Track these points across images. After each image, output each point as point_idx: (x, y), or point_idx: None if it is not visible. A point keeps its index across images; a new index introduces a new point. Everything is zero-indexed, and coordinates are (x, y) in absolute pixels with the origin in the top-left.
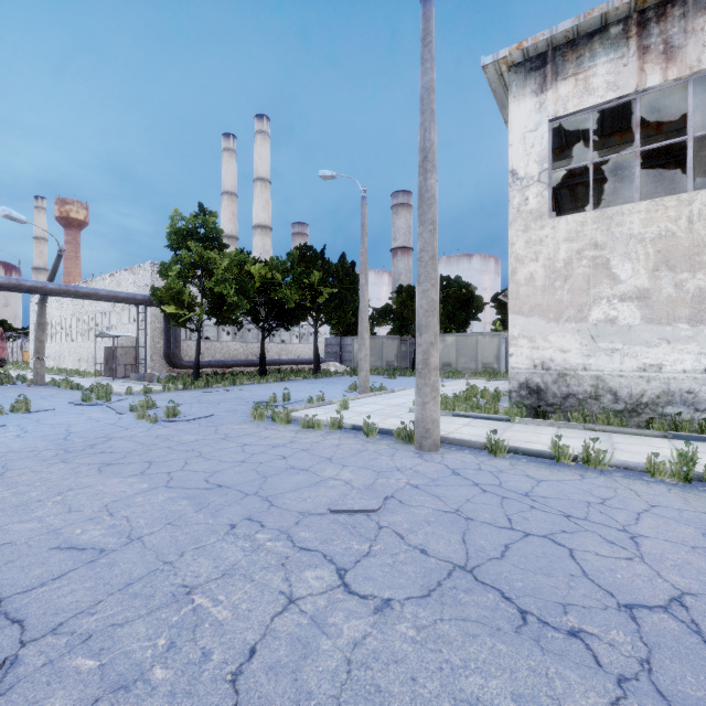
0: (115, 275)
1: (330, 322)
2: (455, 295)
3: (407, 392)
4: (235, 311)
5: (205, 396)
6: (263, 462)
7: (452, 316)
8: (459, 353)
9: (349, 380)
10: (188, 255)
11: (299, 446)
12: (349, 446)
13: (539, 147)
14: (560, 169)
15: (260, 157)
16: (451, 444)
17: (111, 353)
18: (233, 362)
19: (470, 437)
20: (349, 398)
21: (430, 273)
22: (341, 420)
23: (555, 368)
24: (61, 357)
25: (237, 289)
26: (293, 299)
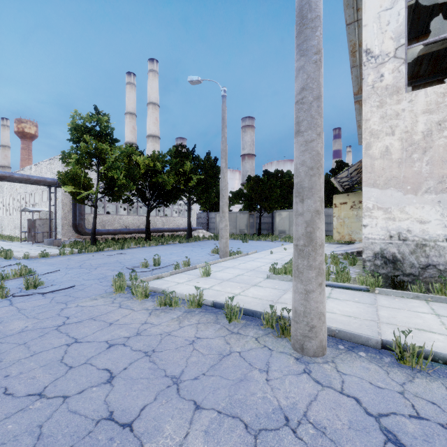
0: (37, 165)
1: (199, 201)
2: (287, 183)
3: (258, 254)
4: (124, 191)
5: (90, 260)
6: (68, 398)
7: (286, 197)
8: (291, 223)
9: (212, 243)
10: (84, 146)
11: (143, 343)
12: (207, 342)
13: (396, 23)
14: (417, 44)
15: (152, 88)
16: (334, 336)
17: (34, 224)
18: (127, 230)
19: (347, 320)
20: (211, 262)
21: (315, 117)
22: (201, 297)
23: (413, 239)
24: (2, 227)
25: (126, 174)
26: (170, 183)
